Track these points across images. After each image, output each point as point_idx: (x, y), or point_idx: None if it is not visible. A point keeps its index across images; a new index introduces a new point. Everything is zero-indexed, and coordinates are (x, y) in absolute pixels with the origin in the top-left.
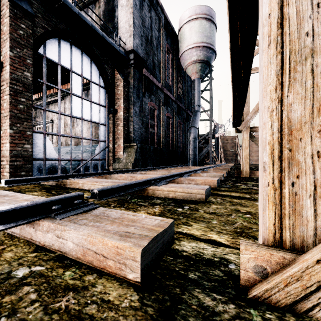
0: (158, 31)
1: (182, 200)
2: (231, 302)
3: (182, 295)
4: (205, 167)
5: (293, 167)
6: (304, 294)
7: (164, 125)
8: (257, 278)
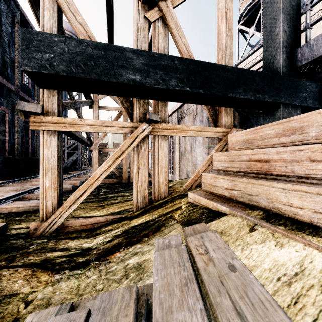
0: (11, 27)
1: (23, 212)
2: (23, 239)
3: (5, 243)
4: (65, 178)
5: (47, 199)
6: (44, 230)
7: (21, 130)
8: (35, 231)
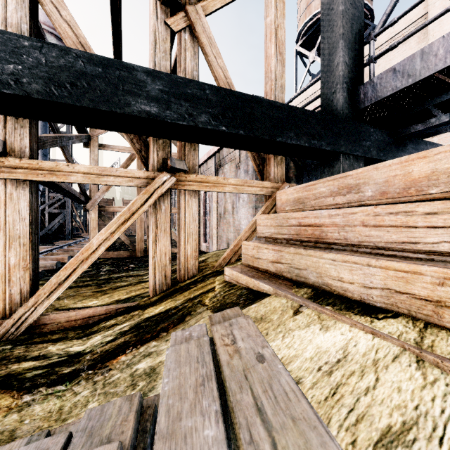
0: None
1: None
2: None
3: None
4: (44, 251)
5: (11, 283)
6: (7, 332)
7: None
8: None
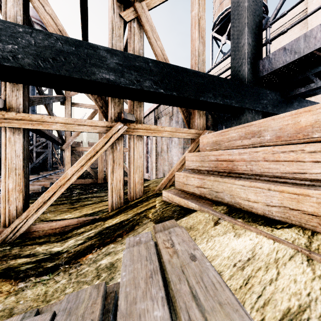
0: None
1: None
2: None
3: None
4: (33, 179)
5: (10, 202)
6: (7, 237)
7: None
8: None
